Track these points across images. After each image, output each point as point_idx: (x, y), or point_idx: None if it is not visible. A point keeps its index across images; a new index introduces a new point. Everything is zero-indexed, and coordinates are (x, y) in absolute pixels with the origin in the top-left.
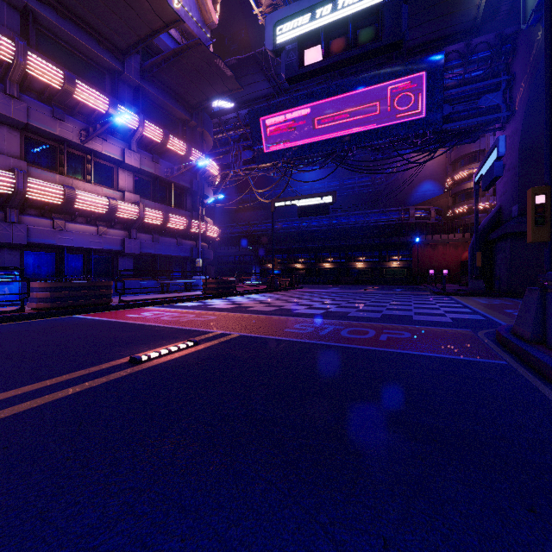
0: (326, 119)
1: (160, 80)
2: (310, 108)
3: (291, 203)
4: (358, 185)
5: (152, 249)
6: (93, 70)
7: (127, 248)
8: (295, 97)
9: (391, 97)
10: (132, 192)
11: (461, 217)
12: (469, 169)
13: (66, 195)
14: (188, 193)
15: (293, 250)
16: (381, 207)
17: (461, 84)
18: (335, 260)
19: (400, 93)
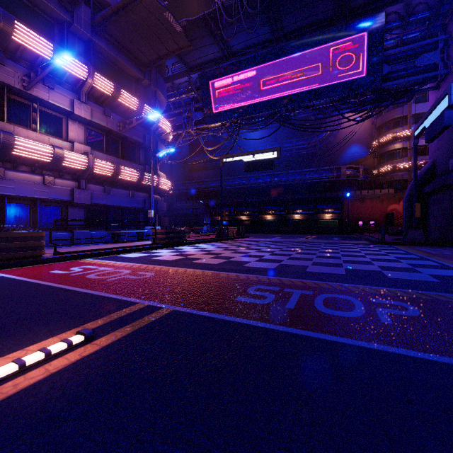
0: (271, 80)
1: (112, 36)
2: (255, 70)
3: (239, 159)
4: (295, 147)
5: (103, 200)
6: (40, 19)
7: (76, 199)
8: (242, 60)
9: (332, 58)
10: (83, 144)
11: (385, 175)
12: (393, 133)
13: (2, 140)
14: (141, 148)
15: (239, 204)
16: (315, 167)
17: (398, 45)
18: (275, 213)
19: (341, 54)
